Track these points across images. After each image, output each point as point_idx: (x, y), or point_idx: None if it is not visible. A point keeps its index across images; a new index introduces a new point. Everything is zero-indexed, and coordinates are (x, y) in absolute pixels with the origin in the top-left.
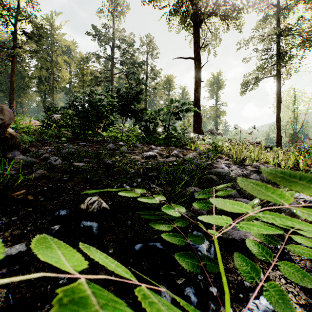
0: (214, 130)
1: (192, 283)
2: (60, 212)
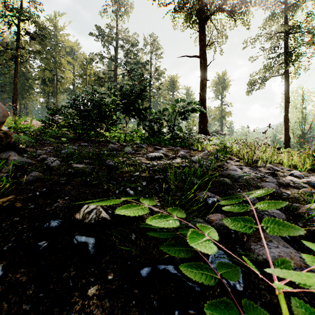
0: (219, 131)
1: None
2: (50, 223)
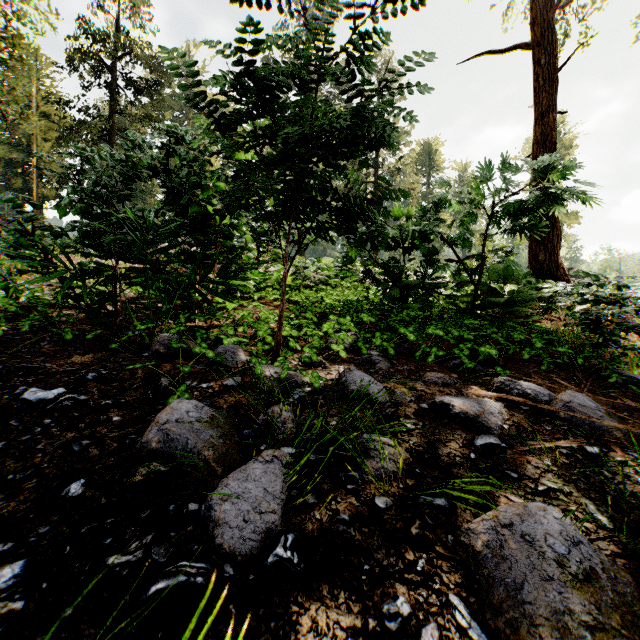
0: None
1: None
2: None
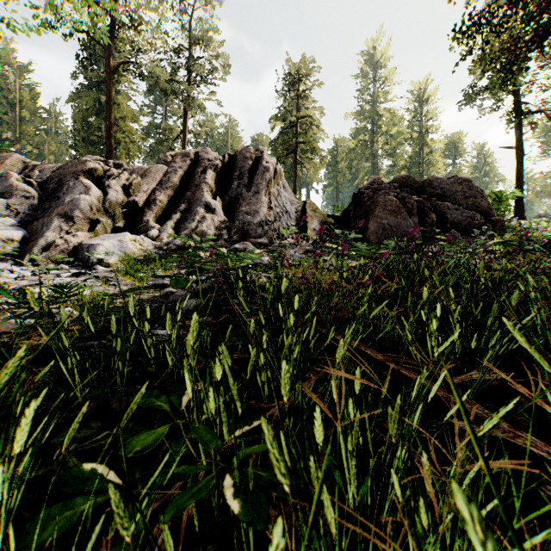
0: (547, 216)
1: None
2: None
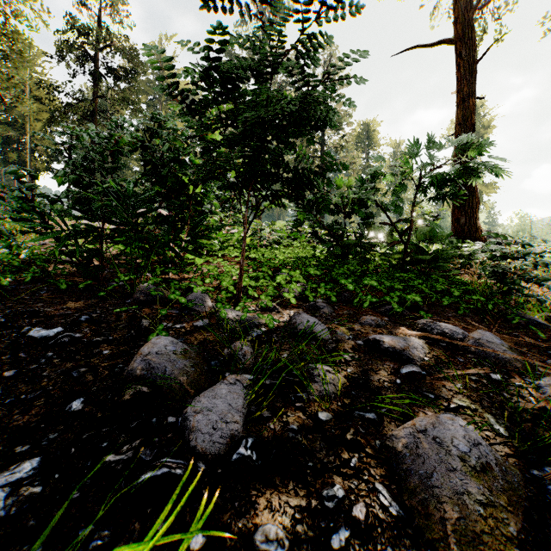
0: None
1: None
2: None
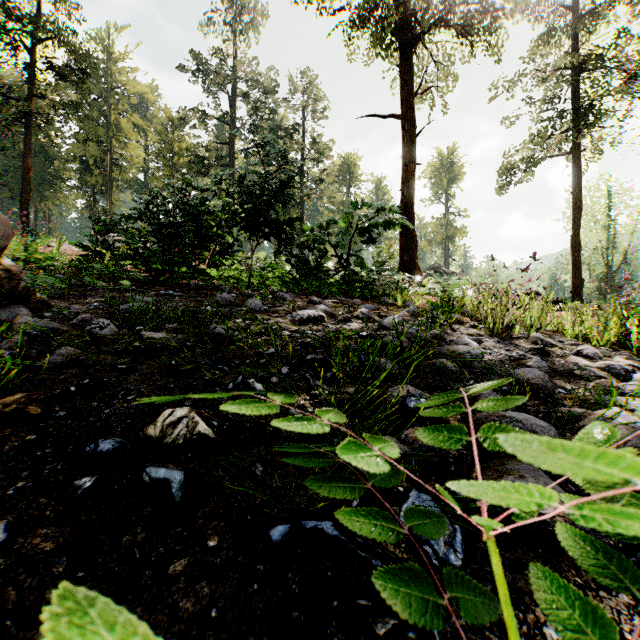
0: (442, 267)
1: (413, 632)
2: (98, 444)
